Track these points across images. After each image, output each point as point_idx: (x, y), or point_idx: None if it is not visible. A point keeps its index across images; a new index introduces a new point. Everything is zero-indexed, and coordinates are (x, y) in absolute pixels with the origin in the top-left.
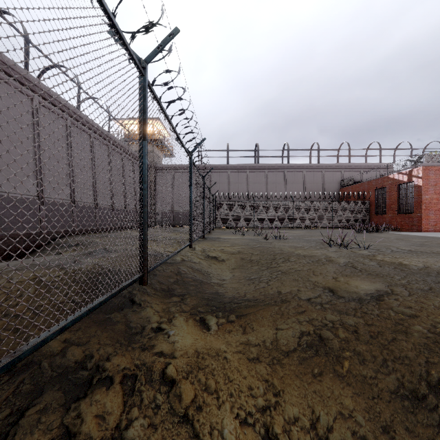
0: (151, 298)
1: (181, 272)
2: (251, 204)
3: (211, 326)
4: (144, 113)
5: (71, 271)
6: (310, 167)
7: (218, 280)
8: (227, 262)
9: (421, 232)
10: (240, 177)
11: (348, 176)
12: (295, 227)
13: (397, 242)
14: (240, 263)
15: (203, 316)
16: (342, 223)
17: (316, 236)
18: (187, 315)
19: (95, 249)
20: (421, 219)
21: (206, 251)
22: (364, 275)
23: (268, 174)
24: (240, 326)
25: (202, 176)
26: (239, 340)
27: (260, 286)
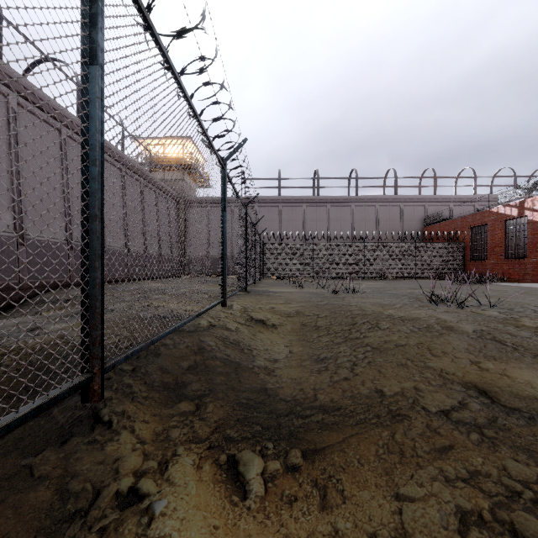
0: (136, 408)
1: (204, 349)
2: (309, 247)
3: (250, 486)
4: (93, 1)
5: (1, 351)
6: (385, 200)
7: (266, 362)
8: (281, 329)
9: (537, 283)
10: (294, 213)
11: (434, 211)
12: (367, 277)
13: (524, 297)
14: (300, 331)
15: (234, 453)
16: (428, 271)
17: (402, 289)
18: (201, 452)
19: None
20: (537, 266)
21: (248, 312)
22: (528, 358)
23: (331, 210)
24: (313, 483)
25: (244, 204)
26: (315, 533)
27: (341, 377)
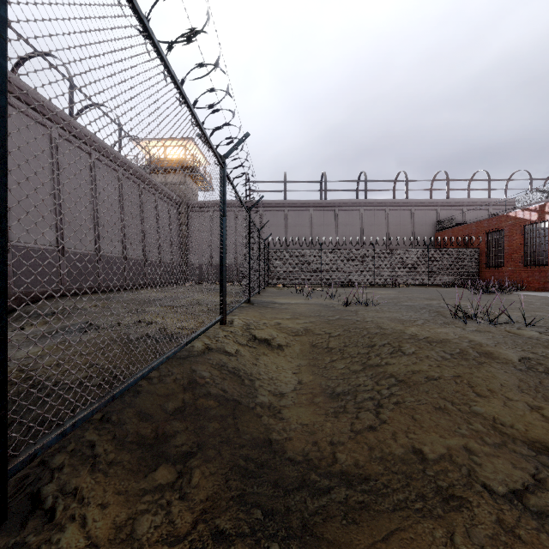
0: (95, 483)
1: (196, 383)
2: (317, 253)
3: None
4: None
5: None
6: (395, 204)
7: (270, 398)
8: (288, 351)
9: None
10: (301, 218)
11: (446, 216)
12: (377, 284)
13: None
14: (310, 353)
15: None
16: (442, 279)
17: (418, 300)
18: None
19: (76, 321)
20: None
21: (251, 329)
22: None
23: (339, 214)
24: None
25: (247, 208)
26: None
27: (365, 424)
